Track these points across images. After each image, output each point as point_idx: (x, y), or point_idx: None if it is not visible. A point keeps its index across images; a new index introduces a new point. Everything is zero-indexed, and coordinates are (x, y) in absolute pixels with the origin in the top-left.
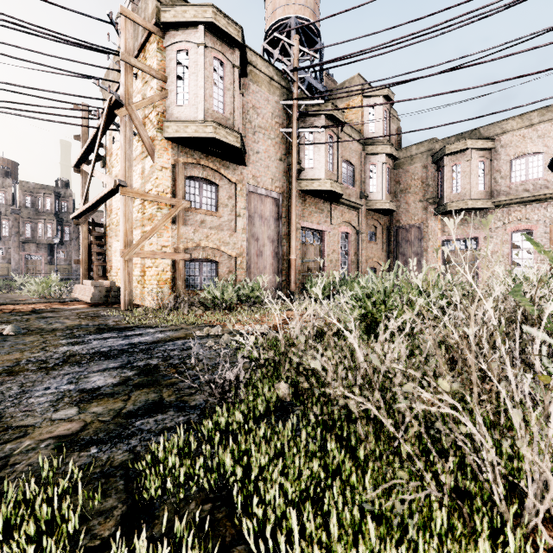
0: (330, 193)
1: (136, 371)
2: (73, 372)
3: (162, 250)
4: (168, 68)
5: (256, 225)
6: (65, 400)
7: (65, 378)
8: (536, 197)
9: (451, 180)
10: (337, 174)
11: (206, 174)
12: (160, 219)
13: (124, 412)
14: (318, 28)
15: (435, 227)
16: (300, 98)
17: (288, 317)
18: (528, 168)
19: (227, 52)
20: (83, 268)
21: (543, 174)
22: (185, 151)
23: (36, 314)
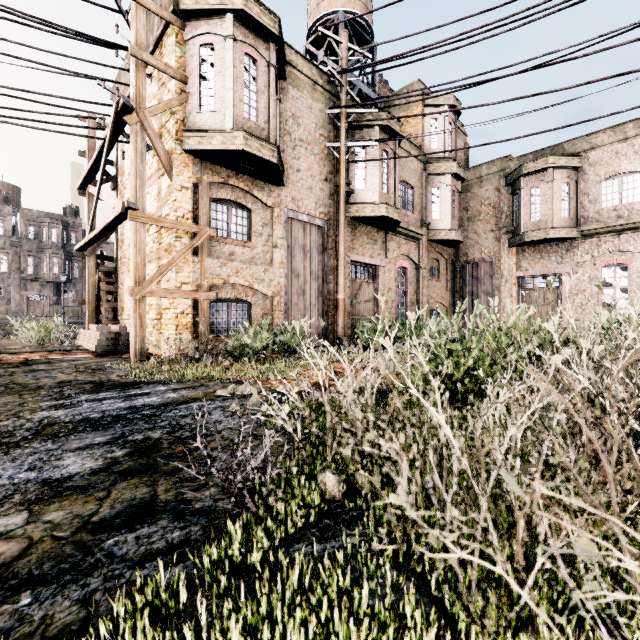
0: (385, 220)
1: (128, 448)
2: (41, 451)
3: (181, 287)
4: (188, 66)
5: (296, 258)
6: (14, 498)
7: (28, 460)
8: (631, 225)
9: (529, 205)
10: (393, 197)
11: (235, 195)
12: (179, 249)
13: (94, 521)
14: (370, 25)
15: (509, 261)
16: (349, 105)
17: (335, 371)
18: (622, 190)
19: (261, 47)
20: (89, 310)
21: (639, 198)
22: (210, 168)
23: (26, 366)
